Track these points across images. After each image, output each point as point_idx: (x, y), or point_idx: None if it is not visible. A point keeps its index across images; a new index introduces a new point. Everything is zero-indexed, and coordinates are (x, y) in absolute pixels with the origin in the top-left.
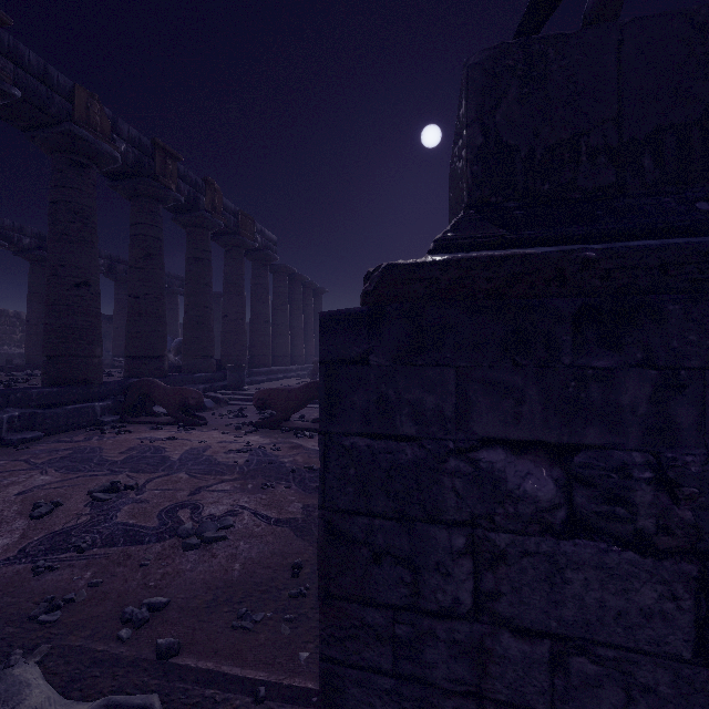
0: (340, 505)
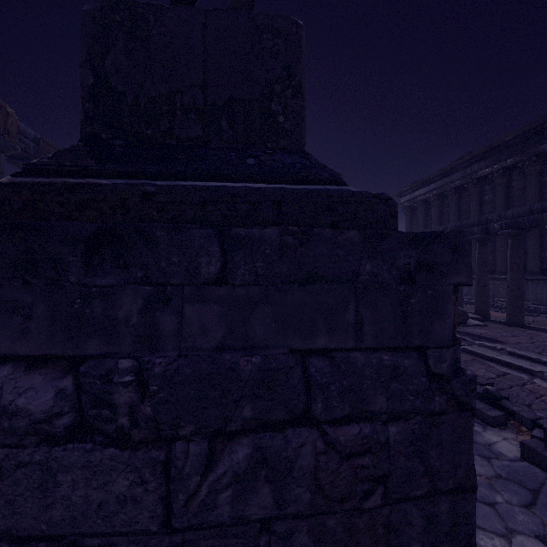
0: None
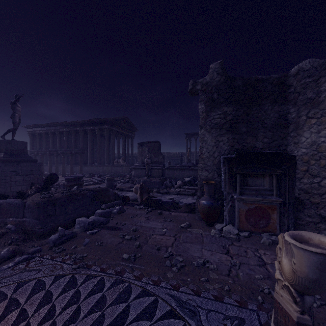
0: None
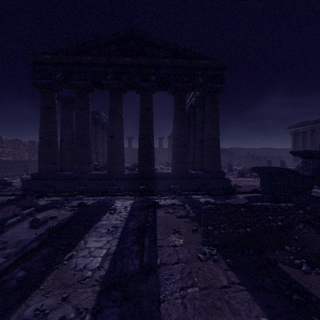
0: None
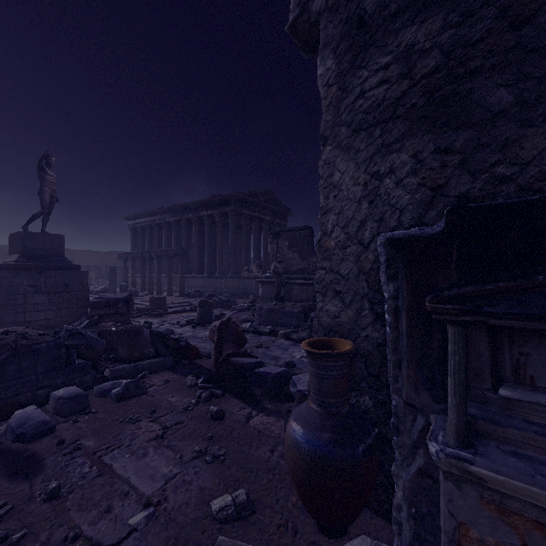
0: (4, 295)
